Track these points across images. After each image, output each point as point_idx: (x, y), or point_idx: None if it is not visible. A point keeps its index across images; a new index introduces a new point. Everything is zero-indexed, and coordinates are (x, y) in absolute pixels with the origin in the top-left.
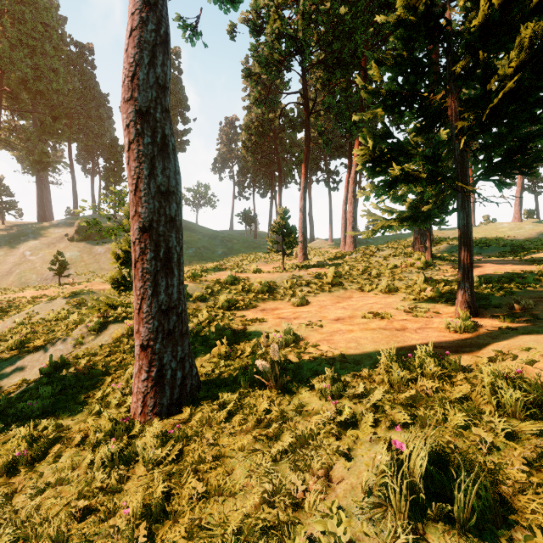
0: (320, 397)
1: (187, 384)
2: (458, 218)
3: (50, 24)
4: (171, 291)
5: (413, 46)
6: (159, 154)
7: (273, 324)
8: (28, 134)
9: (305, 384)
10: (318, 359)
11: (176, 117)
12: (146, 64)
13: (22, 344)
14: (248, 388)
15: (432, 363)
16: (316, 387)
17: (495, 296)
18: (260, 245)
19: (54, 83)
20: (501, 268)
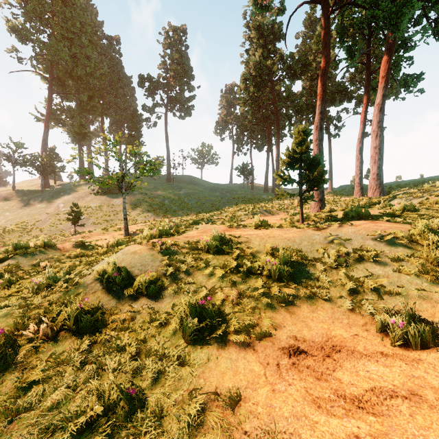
0: None
1: None
2: None
3: (86, 21)
4: None
5: None
6: None
7: None
8: (72, 112)
9: None
10: None
11: (182, 86)
12: None
13: None
14: None
15: None
16: None
17: None
18: (257, 195)
19: (88, 67)
20: None
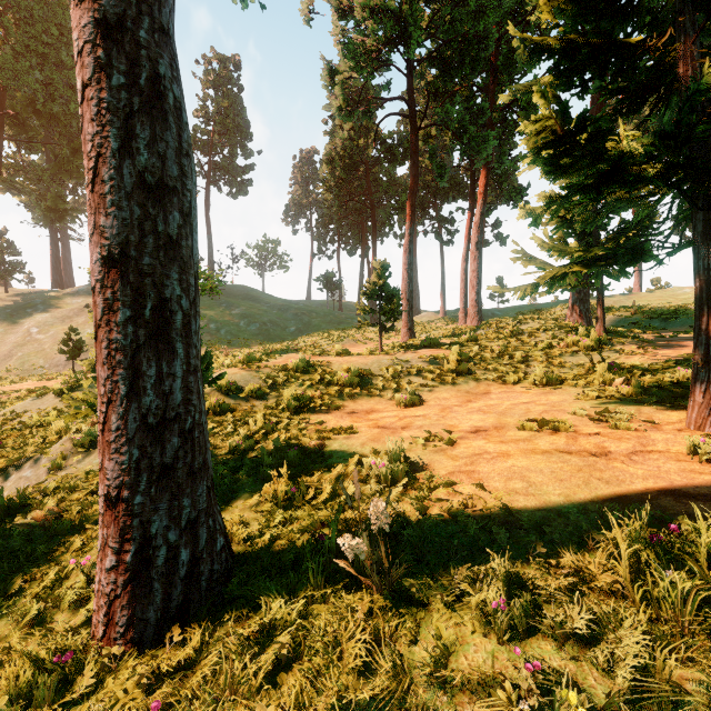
0: (483, 630)
1: (200, 573)
2: (696, 256)
3: (68, 25)
4: (169, 386)
5: None
6: (142, 110)
7: (369, 438)
8: (39, 173)
9: (442, 582)
10: (459, 517)
11: (234, 148)
12: None
13: None
14: (322, 586)
15: None
16: (472, 603)
17: None
18: (348, 320)
19: (73, 104)
20: None
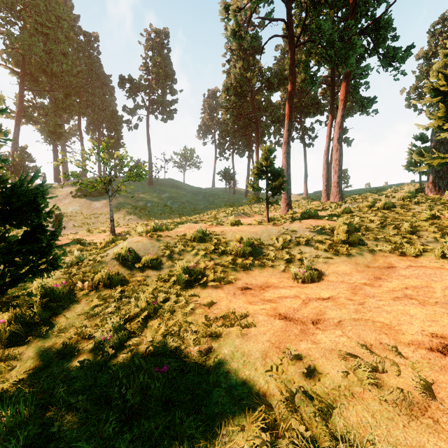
0: None
1: None
2: None
3: (62, 16)
4: None
5: None
6: None
7: (271, 340)
8: (46, 110)
9: None
10: None
11: (164, 89)
12: None
13: None
14: None
15: None
16: None
17: None
18: (239, 200)
19: (64, 65)
20: None
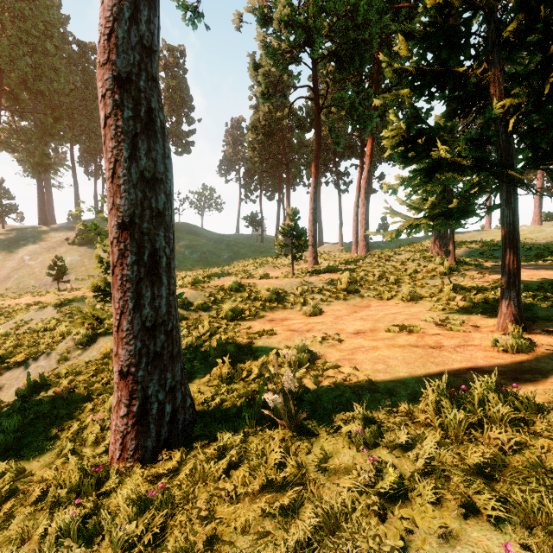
0: (349, 445)
1: (178, 420)
2: (502, 215)
3: (51, 22)
4: (159, 303)
5: (449, 12)
6: (142, 132)
7: (283, 338)
8: (29, 135)
9: (327, 423)
10: (341, 386)
11: (180, 117)
12: (126, 19)
13: (2, 358)
14: (254, 426)
15: (496, 400)
16: (343, 430)
17: (539, 306)
18: (268, 249)
19: (55, 83)
20: (535, 274)
